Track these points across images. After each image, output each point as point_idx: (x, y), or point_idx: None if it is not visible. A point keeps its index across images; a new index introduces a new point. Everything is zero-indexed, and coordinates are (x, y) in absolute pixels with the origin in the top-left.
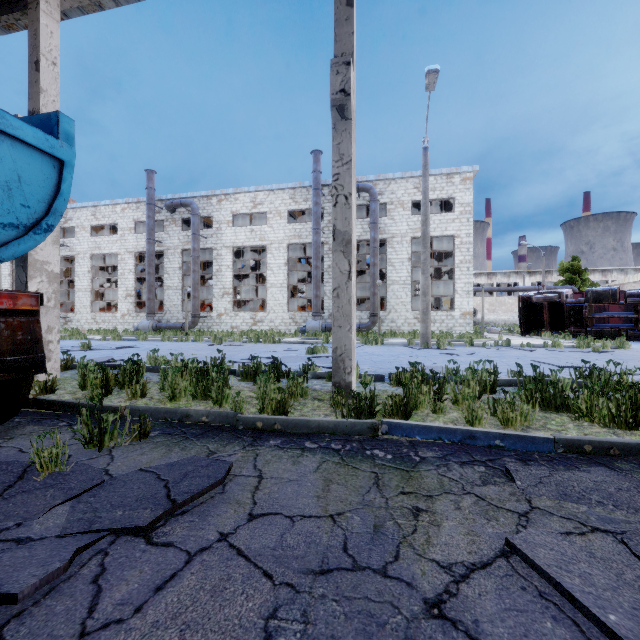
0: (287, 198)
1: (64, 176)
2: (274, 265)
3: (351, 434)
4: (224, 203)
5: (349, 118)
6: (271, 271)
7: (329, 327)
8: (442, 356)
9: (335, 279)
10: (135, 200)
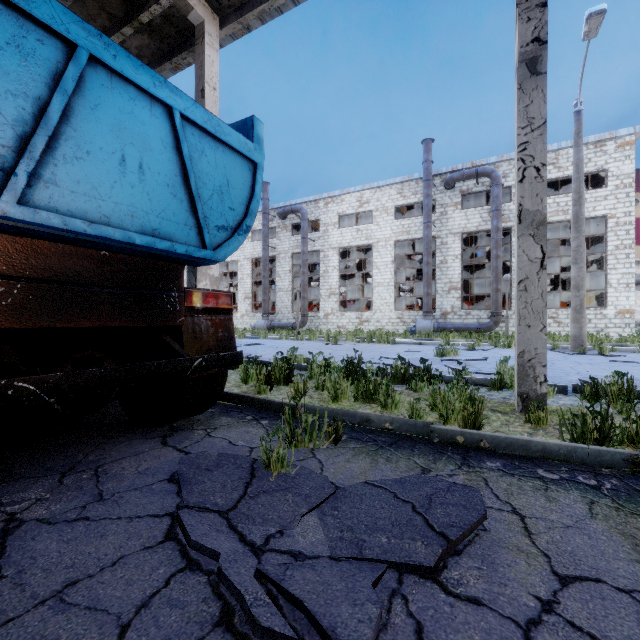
0: (394, 193)
1: (257, 178)
2: (380, 263)
3: (594, 465)
4: (331, 205)
5: (542, 72)
6: (377, 270)
7: (442, 327)
8: (616, 364)
9: (521, 269)
10: None
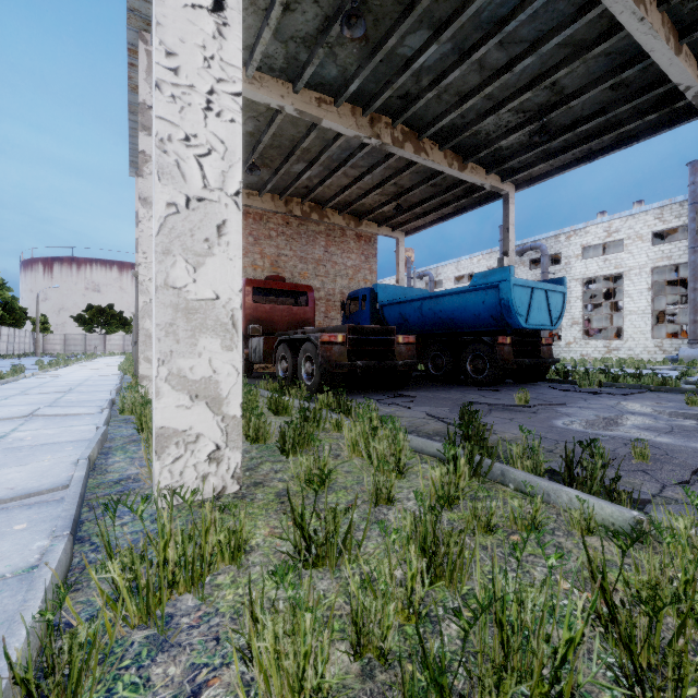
0: (651, 219)
1: (565, 298)
2: (633, 292)
3: None
4: (573, 239)
5: None
6: (629, 298)
7: None
8: None
9: None
10: (488, 251)
